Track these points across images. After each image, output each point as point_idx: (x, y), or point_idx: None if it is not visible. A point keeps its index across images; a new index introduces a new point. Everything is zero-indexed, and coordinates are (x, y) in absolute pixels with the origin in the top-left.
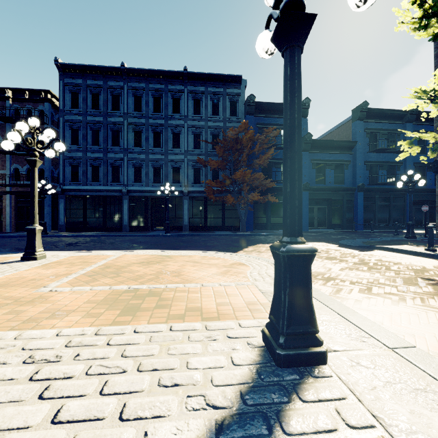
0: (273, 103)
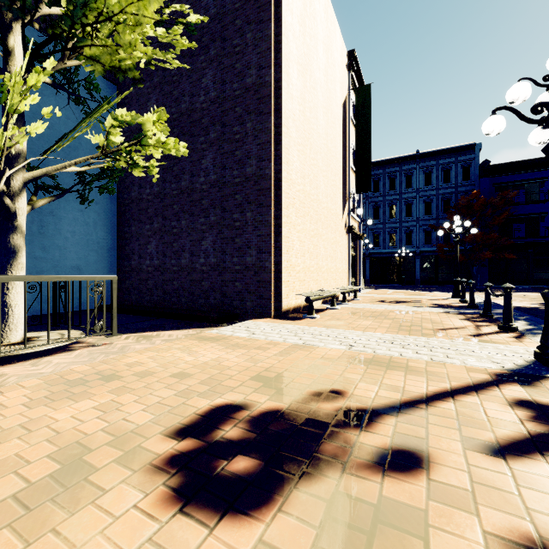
0: (512, 162)
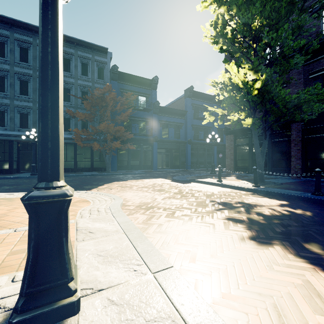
0: (132, 75)
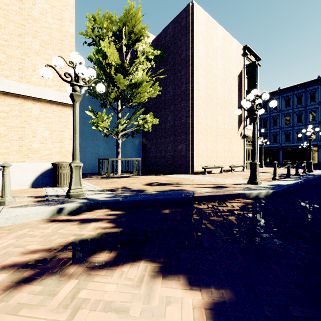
0: None
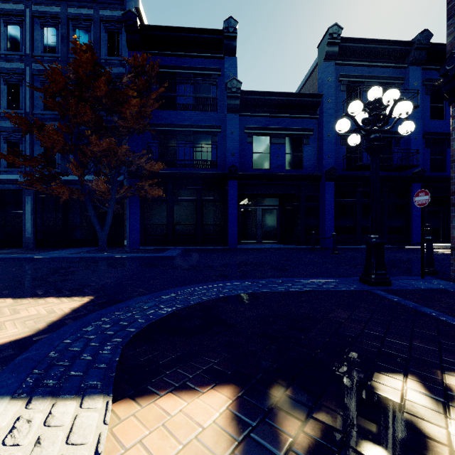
0: (172, 28)
